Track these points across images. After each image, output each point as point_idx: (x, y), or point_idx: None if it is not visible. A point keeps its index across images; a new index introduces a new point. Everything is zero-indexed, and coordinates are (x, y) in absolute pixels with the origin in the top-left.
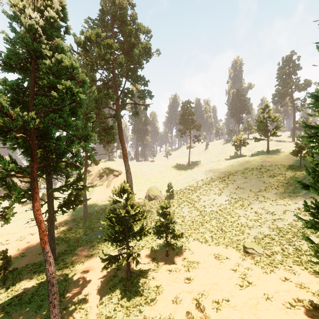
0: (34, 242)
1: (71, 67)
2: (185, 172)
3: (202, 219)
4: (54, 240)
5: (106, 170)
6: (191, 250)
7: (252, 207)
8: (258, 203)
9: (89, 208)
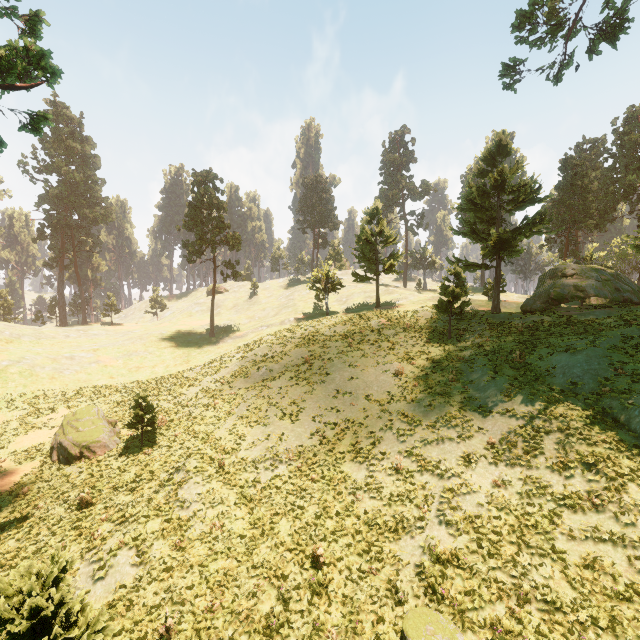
0: None
1: None
2: (201, 354)
3: (247, 521)
4: None
5: None
6: None
7: (385, 451)
8: (398, 437)
9: None
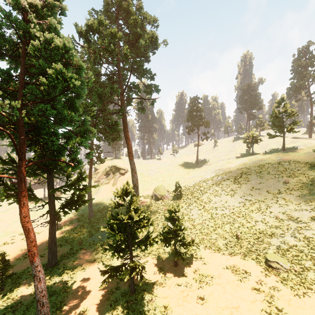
0: (37, 242)
1: (62, 48)
2: (193, 171)
3: (213, 223)
4: (55, 243)
5: (113, 168)
6: (202, 260)
7: (272, 211)
8: (279, 207)
9: (95, 207)
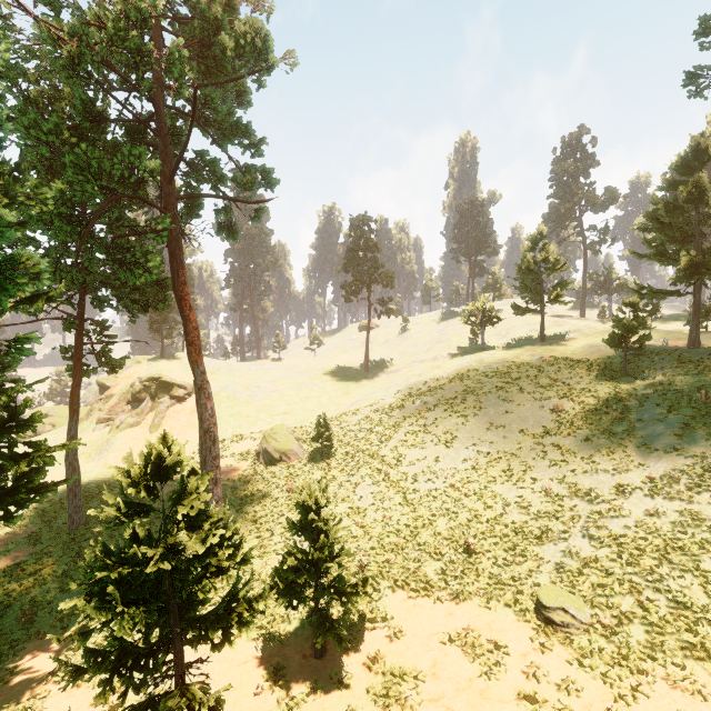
0: None
1: None
2: (358, 387)
3: (410, 516)
4: None
5: (152, 384)
6: (389, 627)
7: (536, 478)
8: (550, 467)
9: (94, 493)
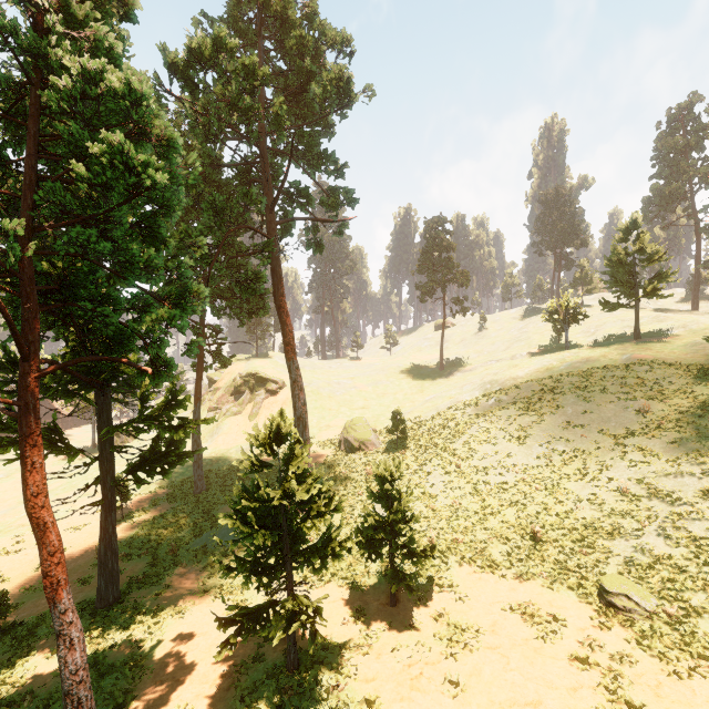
0: (76, 550)
1: (126, 93)
2: (433, 385)
3: (479, 504)
4: (114, 553)
5: (250, 378)
6: (455, 591)
7: (613, 477)
8: (628, 467)
9: (210, 467)
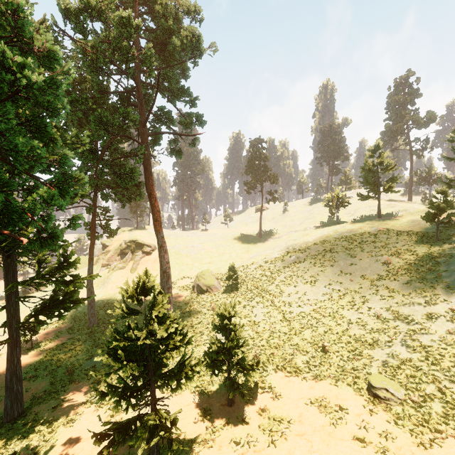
0: None
1: (3, 3)
2: (255, 247)
3: (287, 328)
4: (18, 379)
5: (132, 244)
6: (273, 392)
7: (371, 307)
8: (380, 300)
9: (101, 306)
